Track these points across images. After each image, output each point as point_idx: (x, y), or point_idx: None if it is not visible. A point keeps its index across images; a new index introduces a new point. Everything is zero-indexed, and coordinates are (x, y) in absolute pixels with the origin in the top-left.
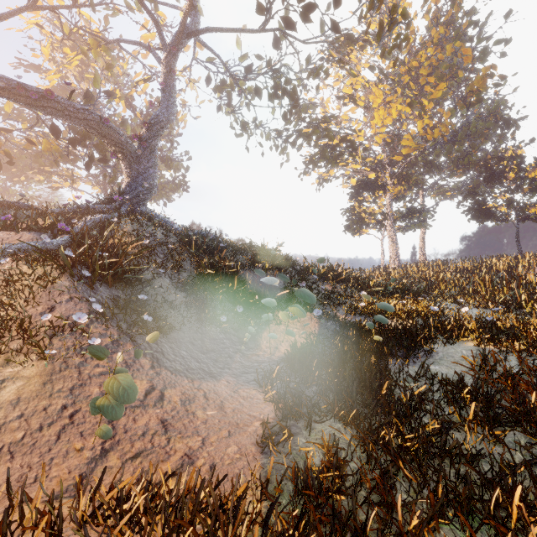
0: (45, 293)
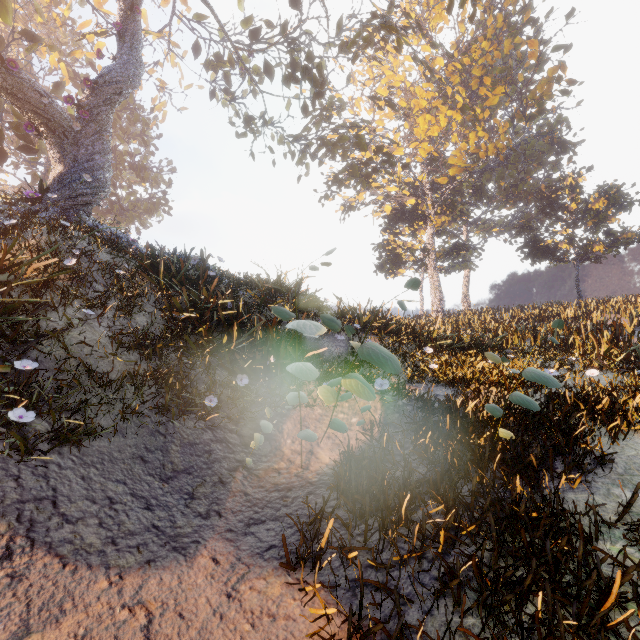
0: None
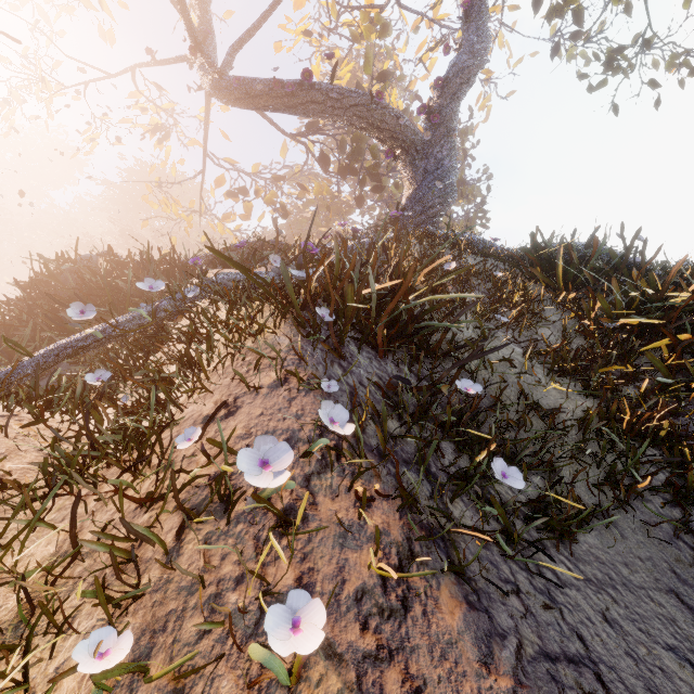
0: (236, 361)
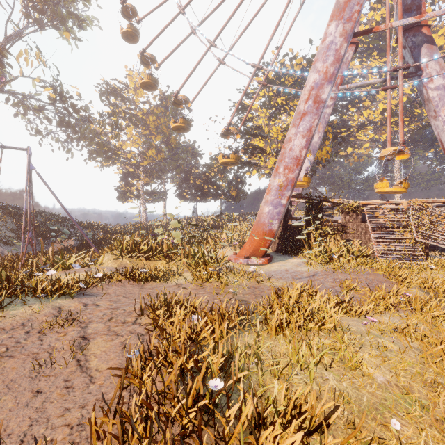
0: None
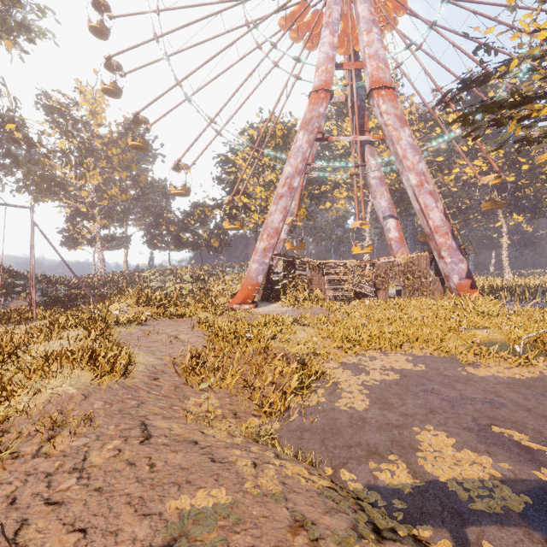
0: None
